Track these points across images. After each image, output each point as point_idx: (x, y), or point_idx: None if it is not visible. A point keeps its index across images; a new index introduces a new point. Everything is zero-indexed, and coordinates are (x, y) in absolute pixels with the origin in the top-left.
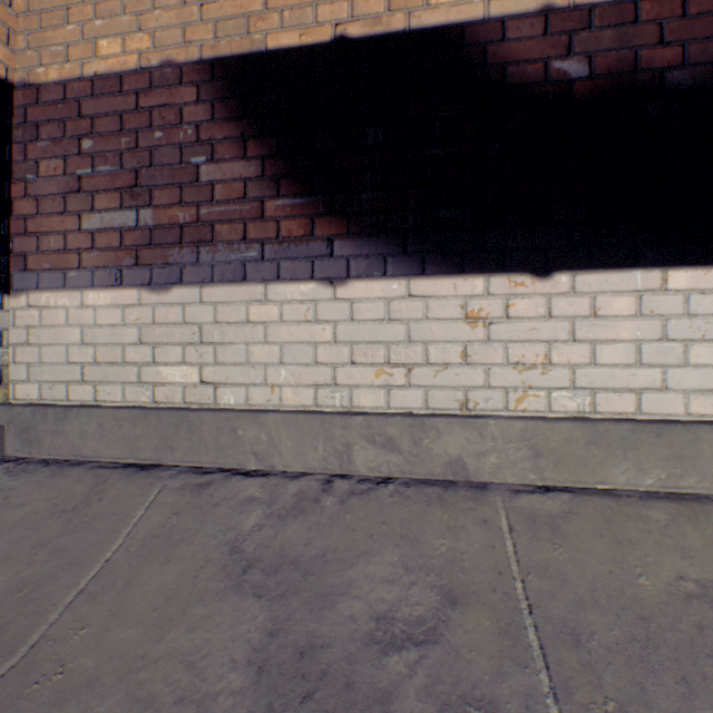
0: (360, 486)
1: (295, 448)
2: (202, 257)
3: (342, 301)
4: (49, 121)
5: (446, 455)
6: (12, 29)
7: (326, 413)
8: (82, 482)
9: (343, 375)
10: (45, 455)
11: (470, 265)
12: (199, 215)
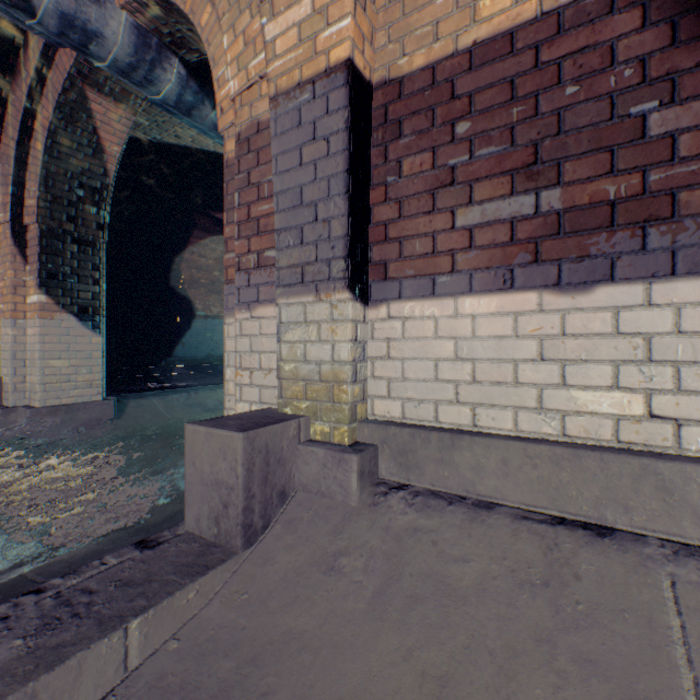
0: None
1: None
2: (649, 242)
3: None
4: (412, 114)
5: None
6: (373, 27)
7: None
8: (521, 540)
9: None
10: (425, 484)
11: None
12: (645, 184)
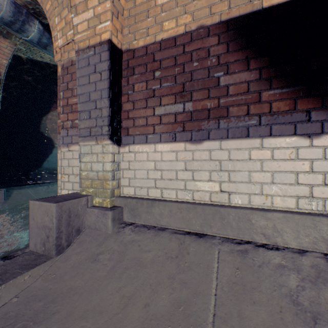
0: None
1: (292, 234)
2: (220, 125)
3: (317, 147)
4: (138, 65)
5: None
6: (122, 26)
7: (314, 215)
8: (172, 241)
9: (318, 192)
10: (141, 222)
11: None
12: (219, 103)
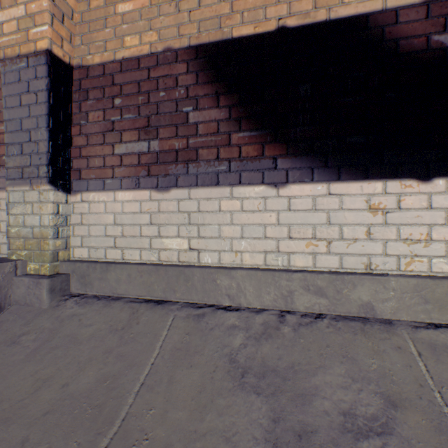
0: (304, 319)
1: (255, 292)
2: (190, 170)
3: (283, 197)
4: (94, 88)
5: (359, 300)
6: (73, 33)
7: (275, 271)
8: (123, 311)
9: (283, 246)
10: (94, 292)
11: (372, 174)
12: (188, 144)
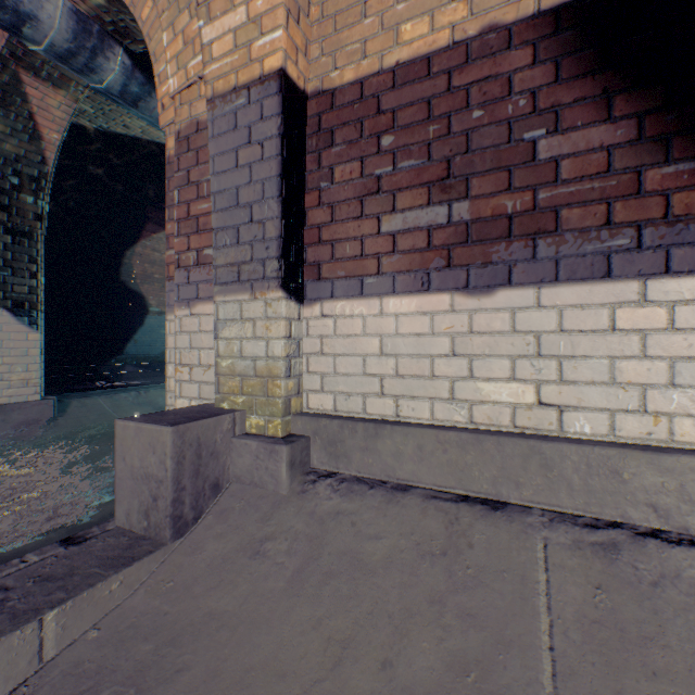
0: None
1: None
2: (539, 252)
3: None
4: (343, 125)
5: None
6: (307, 40)
7: None
8: (429, 517)
9: None
10: (352, 471)
11: None
12: (535, 201)
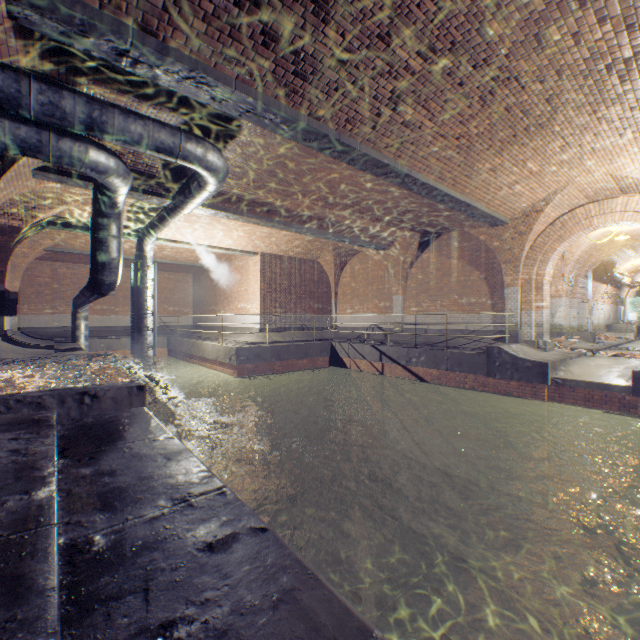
0: None
1: None
2: None
3: None
4: None
5: None
6: None
7: None
8: None
9: None
10: None
11: None
12: None
